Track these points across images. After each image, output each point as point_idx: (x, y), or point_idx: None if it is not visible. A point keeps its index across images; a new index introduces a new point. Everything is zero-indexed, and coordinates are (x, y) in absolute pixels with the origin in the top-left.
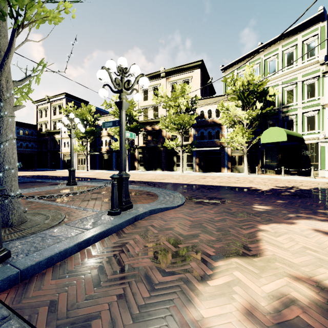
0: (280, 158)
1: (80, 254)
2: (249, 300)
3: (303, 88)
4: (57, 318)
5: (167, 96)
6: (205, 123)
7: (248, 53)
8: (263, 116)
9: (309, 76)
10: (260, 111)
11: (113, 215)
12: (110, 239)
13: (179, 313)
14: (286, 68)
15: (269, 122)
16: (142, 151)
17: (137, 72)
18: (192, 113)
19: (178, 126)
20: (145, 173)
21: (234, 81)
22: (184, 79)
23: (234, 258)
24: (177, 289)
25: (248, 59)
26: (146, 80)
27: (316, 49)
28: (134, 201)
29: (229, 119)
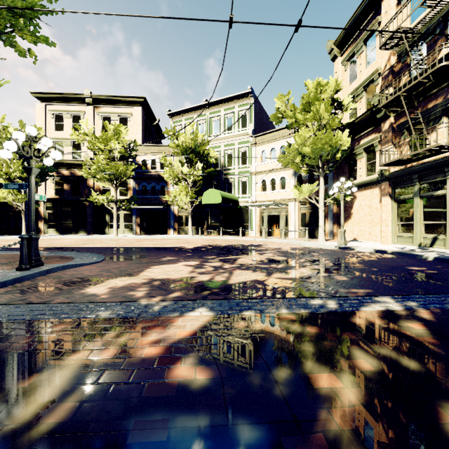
0: (222, 219)
1: (0, 290)
2: (114, 286)
3: (239, 155)
4: (4, 302)
5: (94, 135)
6: (148, 175)
7: (195, 106)
8: (206, 176)
9: (243, 145)
10: (201, 171)
11: (23, 270)
12: (24, 283)
13: (76, 292)
14: (227, 132)
15: (214, 182)
16: (52, 206)
17: (49, 144)
18: (132, 160)
19: (110, 176)
20: (58, 239)
21: (177, 135)
22: (121, 114)
23: (119, 278)
24: (77, 288)
25: (196, 112)
26: (59, 154)
27: (248, 122)
28: (44, 263)
29: (173, 175)
